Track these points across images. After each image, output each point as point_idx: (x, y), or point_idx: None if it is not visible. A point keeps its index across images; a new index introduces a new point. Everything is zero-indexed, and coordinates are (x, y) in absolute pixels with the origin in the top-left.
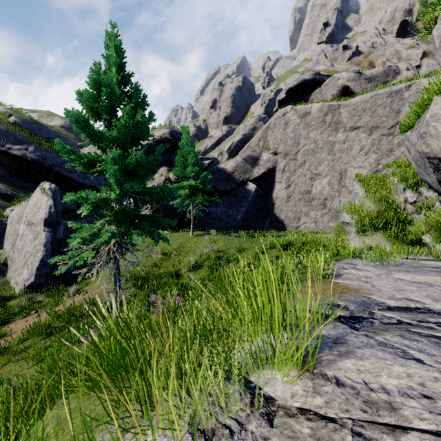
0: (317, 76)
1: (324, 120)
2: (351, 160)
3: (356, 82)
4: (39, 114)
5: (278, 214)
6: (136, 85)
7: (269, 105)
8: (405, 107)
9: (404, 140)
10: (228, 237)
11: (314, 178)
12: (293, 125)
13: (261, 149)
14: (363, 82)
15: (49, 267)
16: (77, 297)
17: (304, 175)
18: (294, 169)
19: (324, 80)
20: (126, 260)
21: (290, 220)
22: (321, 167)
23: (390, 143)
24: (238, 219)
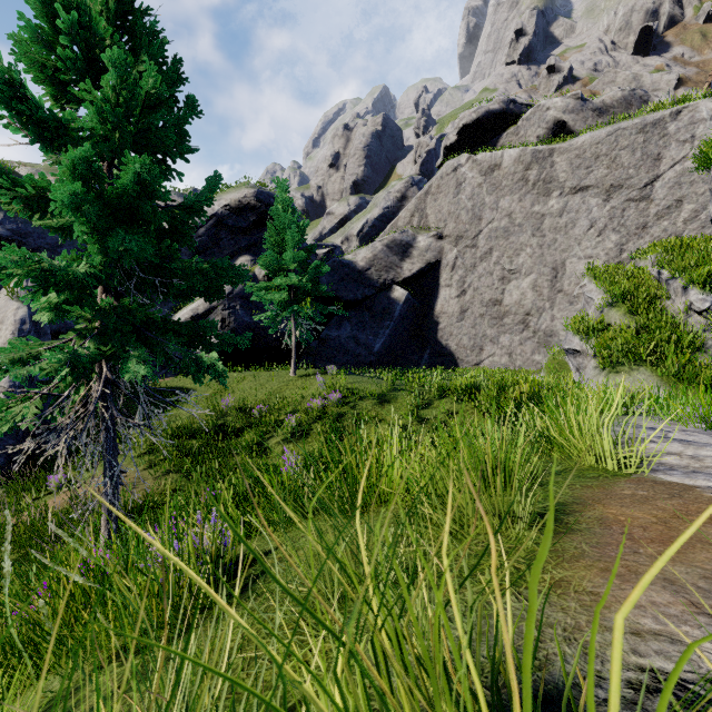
0: (511, 105)
1: (525, 177)
2: (572, 246)
3: (578, 115)
4: (32, 170)
5: (445, 341)
6: (152, 29)
7: (427, 160)
8: (670, 149)
9: (667, 207)
10: (359, 378)
11: (507, 277)
12: (472, 188)
13: (416, 230)
14: (589, 115)
15: (17, 436)
16: (63, 494)
17: (491, 273)
18: (473, 264)
19: (522, 113)
20: (129, 422)
21: (465, 350)
22: (520, 258)
23: (642, 214)
24: (376, 349)
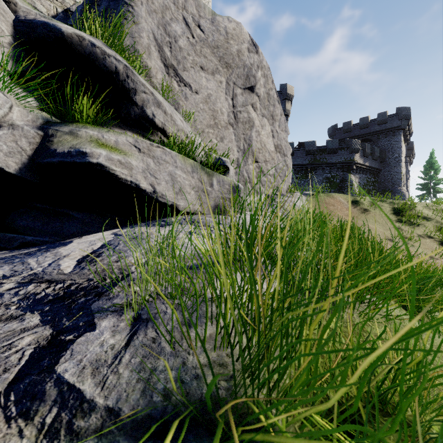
0: None
1: None
2: None
3: None
4: None
5: None
6: None
7: None
8: None
9: None
10: None
11: None
12: None
13: None
14: None
15: None
16: None
17: None
18: None
19: None
20: None
21: None
22: None
23: None
24: None
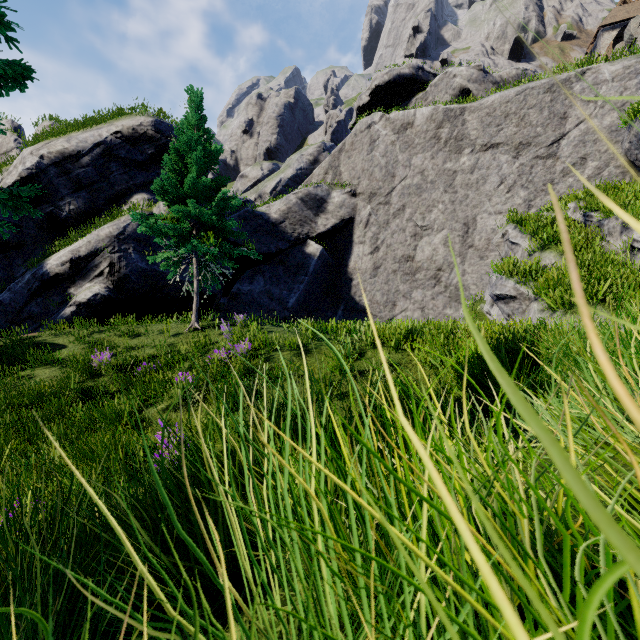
0: (419, 71)
1: (437, 135)
2: (483, 201)
3: (480, 85)
4: None
5: (359, 297)
6: None
7: (337, 130)
8: (575, 108)
9: (572, 165)
10: (273, 328)
11: (420, 234)
12: (385, 145)
13: (330, 186)
14: (490, 87)
15: None
16: None
17: (403, 229)
18: (386, 220)
19: (429, 82)
20: None
21: (379, 306)
22: (432, 214)
23: (549, 171)
24: (290, 304)
